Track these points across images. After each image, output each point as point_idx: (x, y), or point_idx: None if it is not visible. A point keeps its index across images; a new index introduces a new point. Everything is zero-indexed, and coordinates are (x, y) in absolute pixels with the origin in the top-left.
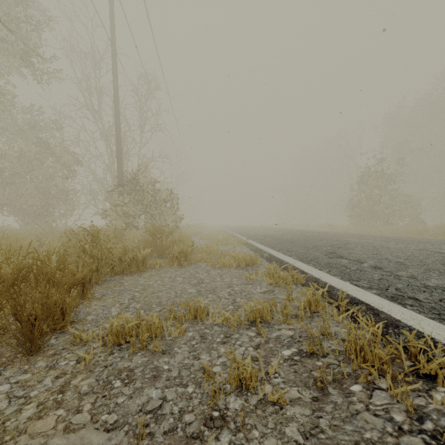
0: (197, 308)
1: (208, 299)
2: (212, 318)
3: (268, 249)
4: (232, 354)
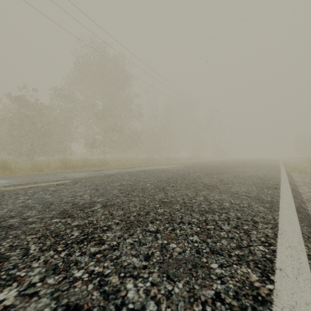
0: None
1: None
2: None
3: None
4: None
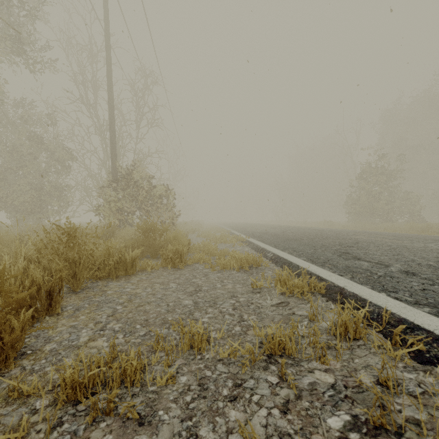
0: (193, 333)
1: (207, 315)
2: (214, 348)
3: (271, 249)
4: (249, 427)
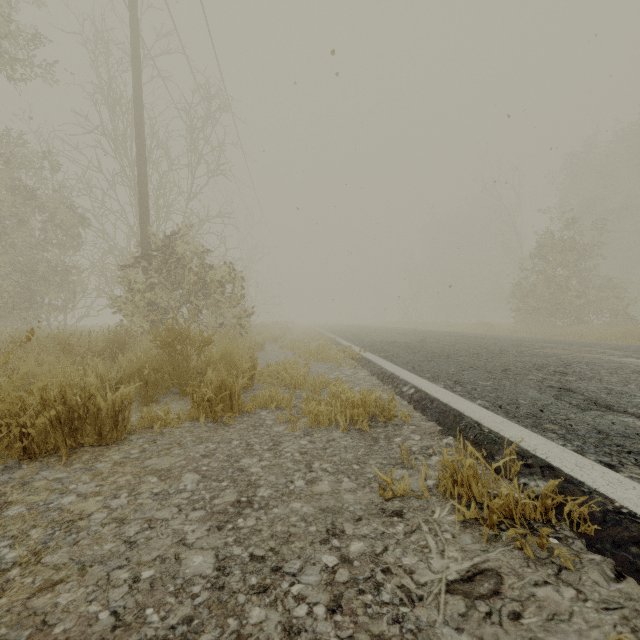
0: None
1: None
2: None
3: (409, 376)
4: None
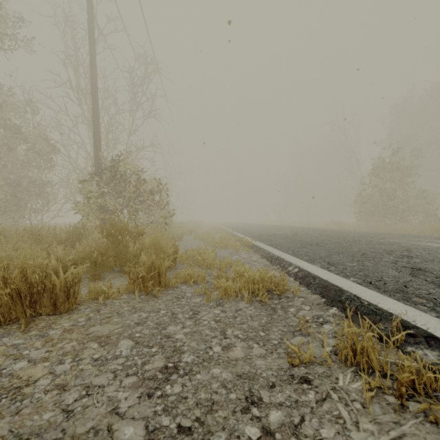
0: None
1: None
2: None
3: (292, 259)
4: None
